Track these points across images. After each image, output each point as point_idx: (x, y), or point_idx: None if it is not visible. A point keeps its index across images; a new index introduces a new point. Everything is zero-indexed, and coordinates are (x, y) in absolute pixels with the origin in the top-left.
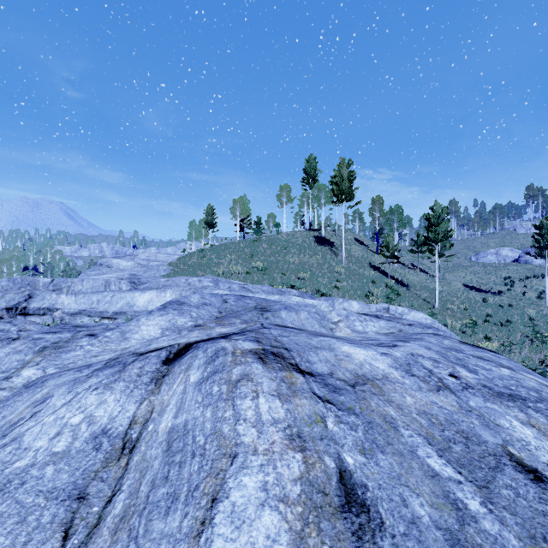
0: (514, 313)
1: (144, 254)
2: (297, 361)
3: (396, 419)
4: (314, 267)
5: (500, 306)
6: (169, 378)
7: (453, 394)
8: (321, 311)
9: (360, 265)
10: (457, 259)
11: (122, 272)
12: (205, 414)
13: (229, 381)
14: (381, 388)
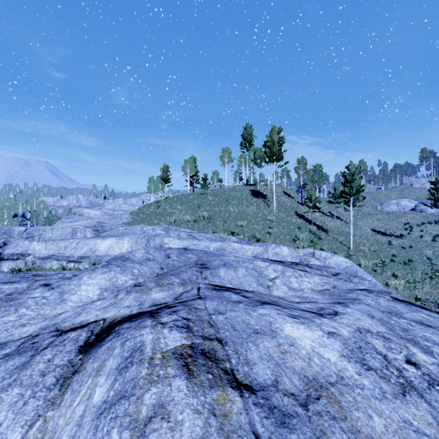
0: (414, 254)
1: (110, 205)
2: (233, 364)
3: None
4: (250, 216)
5: (402, 248)
6: (77, 380)
7: (422, 398)
8: (258, 266)
9: (288, 214)
10: (366, 208)
11: (92, 220)
12: None
13: (134, 421)
14: (339, 402)
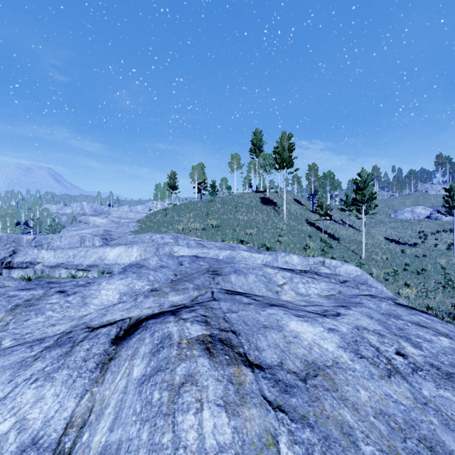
0: (428, 263)
1: (116, 213)
2: (246, 350)
3: (353, 429)
4: (260, 224)
5: (416, 257)
6: (114, 364)
7: (404, 380)
8: (267, 273)
9: (298, 222)
10: (379, 216)
11: (98, 228)
12: (141, 435)
13: (171, 385)
14: (333, 379)
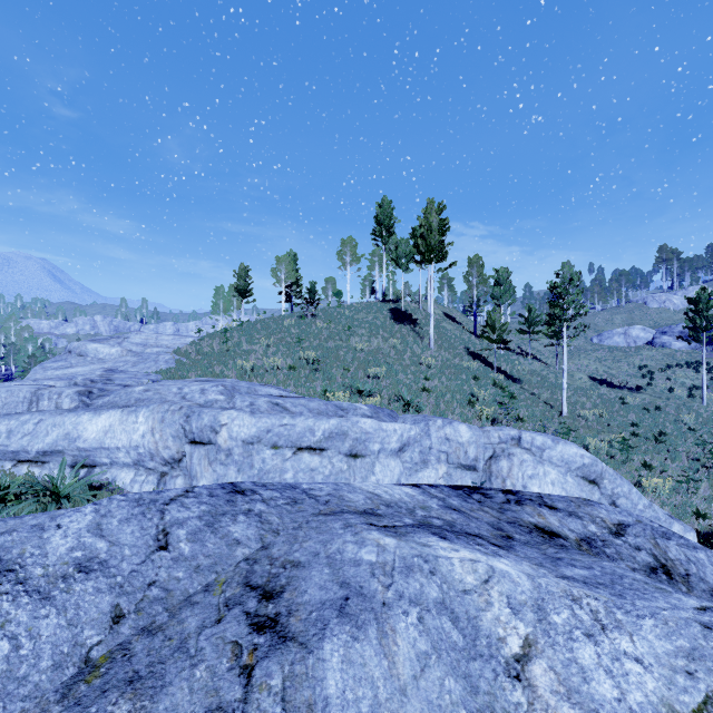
0: (664, 420)
1: (138, 336)
2: None
3: None
4: (391, 357)
5: (645, 410)
6: None
7: None
8: (457, 590)
9: (454, 353)
10: (575, 341)
11: (102, 364)
12: None
13: None
14: None
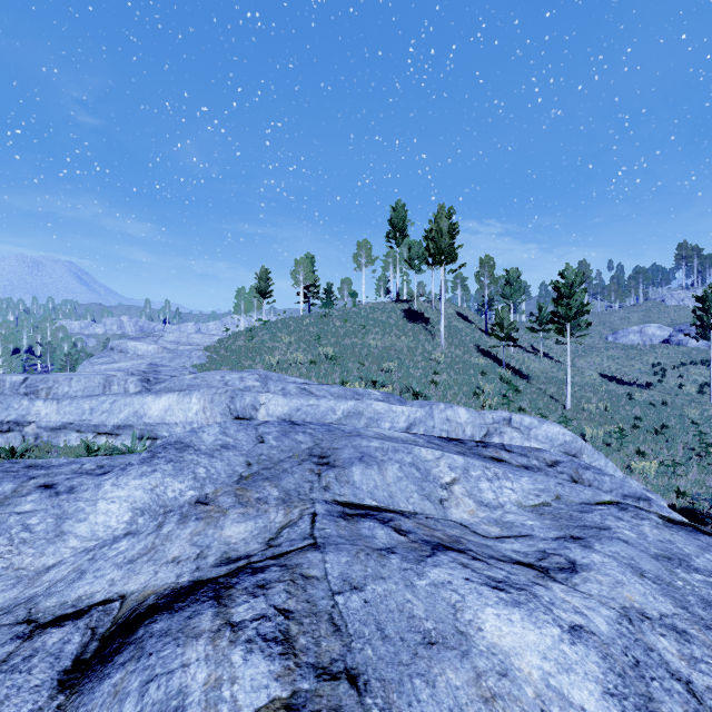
0: (670, 415)
1: (172, 335)
2: None
3: None
4: (403, 353)
5: (651, 405)
6: None
7: None
8: (422, 460)
9: (464, 350)
10: (590, 340)
11: (141, 360)
12: None
13: None
14: None
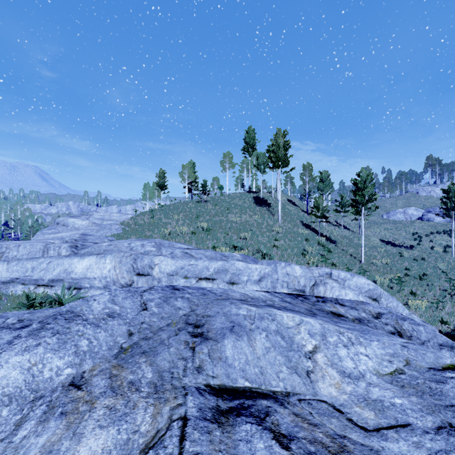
0: (427, 266)
1: (99, 214)
2: None
3: None
4: (254, 226)
5: (415, 260)
6: None
7: None
8: (284, 327)
9: (294, 224)
10: (372, 217)
11: (77, 231)
12: None
13: None
14: None
